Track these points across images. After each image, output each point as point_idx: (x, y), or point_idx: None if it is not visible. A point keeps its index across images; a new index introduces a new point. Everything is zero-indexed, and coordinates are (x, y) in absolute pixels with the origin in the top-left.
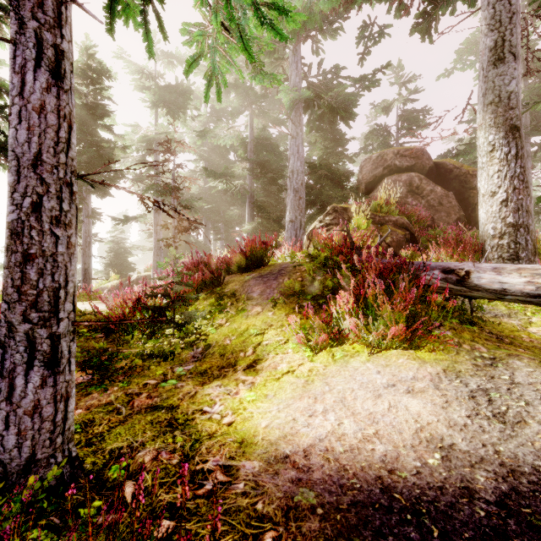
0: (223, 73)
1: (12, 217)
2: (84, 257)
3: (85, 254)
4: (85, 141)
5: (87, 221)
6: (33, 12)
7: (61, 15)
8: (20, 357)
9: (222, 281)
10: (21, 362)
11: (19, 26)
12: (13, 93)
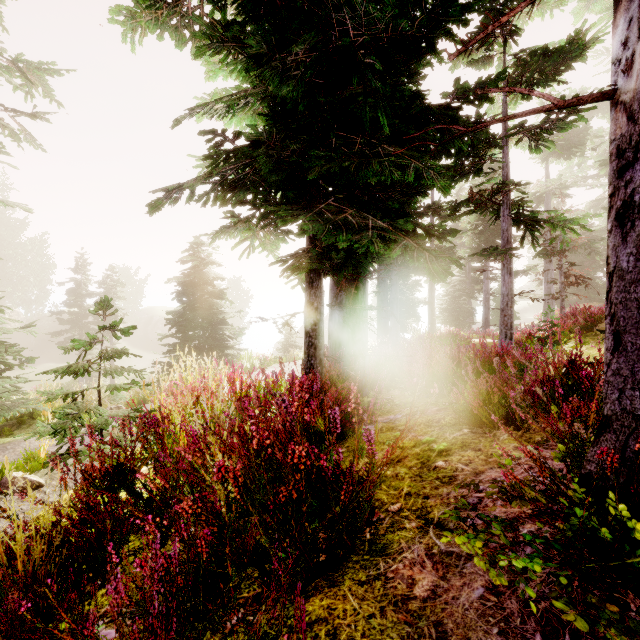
0: (567, 238)
1: (501, 307)
2: (484, 309)
3: (485, 307)
4: (485, 222)
5: (486, 282)
6: (506, 263)
7: (511, 260)
8: (503, 337)
9: (594, 326)
10: (504, 338)
11: (503, 266)
12: (502, 281)
